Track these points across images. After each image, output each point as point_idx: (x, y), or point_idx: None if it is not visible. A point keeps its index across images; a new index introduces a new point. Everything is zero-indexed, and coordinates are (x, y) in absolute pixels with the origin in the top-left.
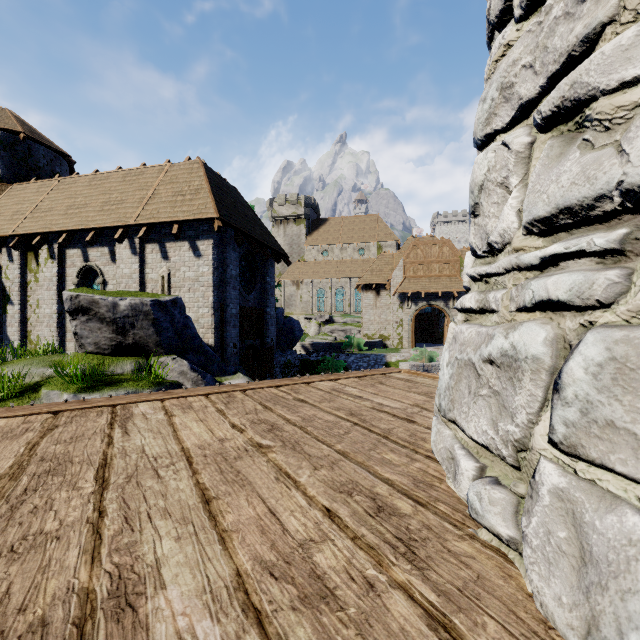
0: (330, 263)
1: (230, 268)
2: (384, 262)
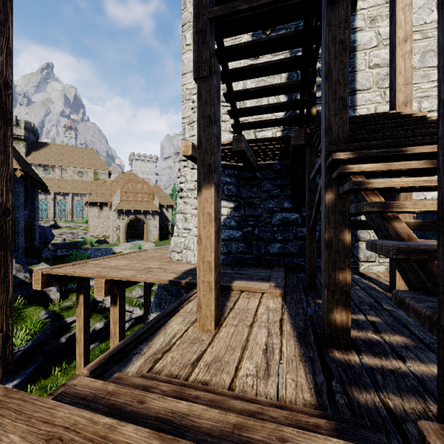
0: (52, 180)
1: (20, 198)
2: (105, 188)
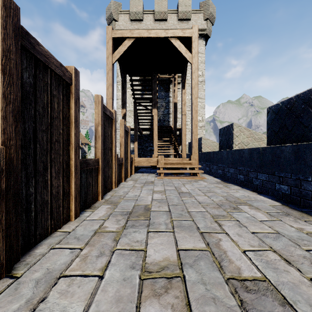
0: None
1: None
2: None
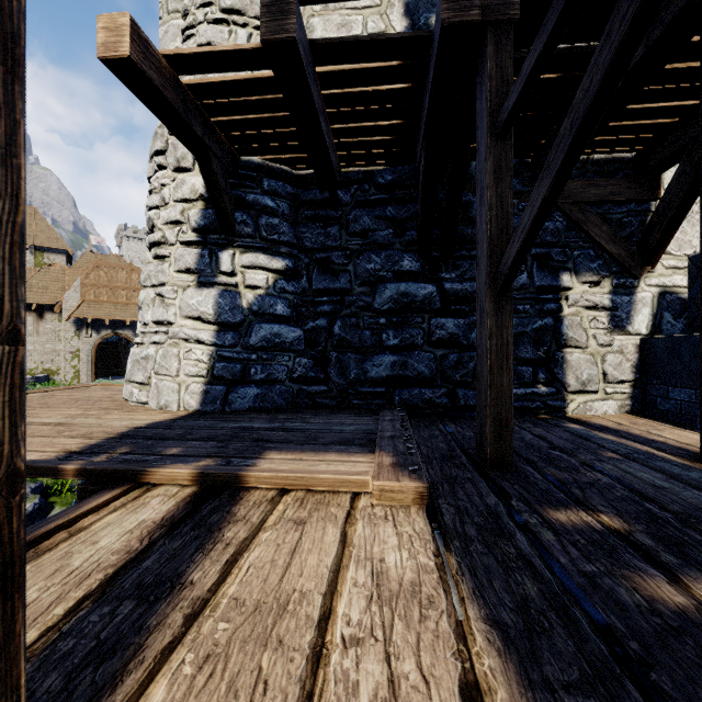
0: None
1: None
2: (51, 278)
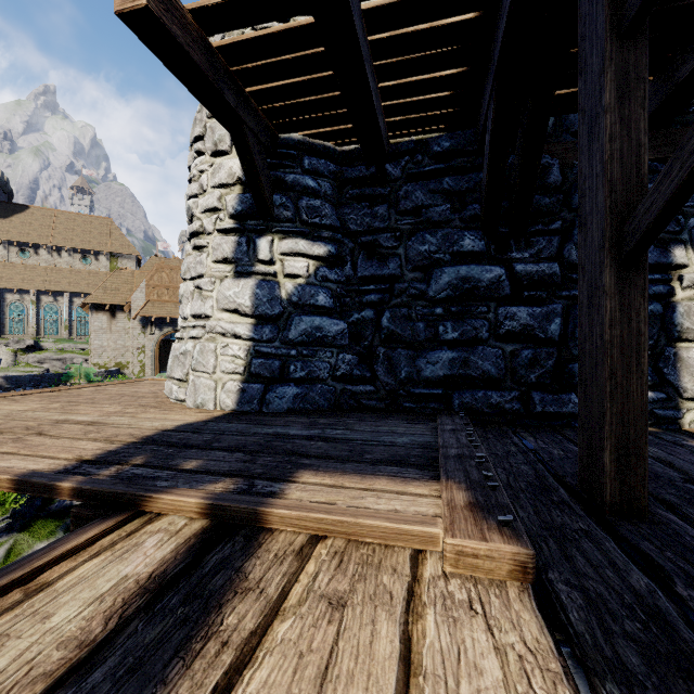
0: (34, 269)
1: None
2: (122, 280)
